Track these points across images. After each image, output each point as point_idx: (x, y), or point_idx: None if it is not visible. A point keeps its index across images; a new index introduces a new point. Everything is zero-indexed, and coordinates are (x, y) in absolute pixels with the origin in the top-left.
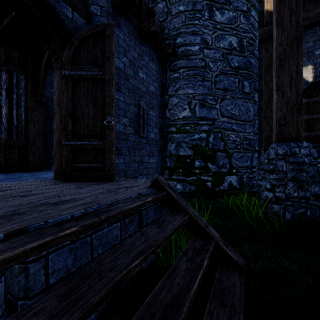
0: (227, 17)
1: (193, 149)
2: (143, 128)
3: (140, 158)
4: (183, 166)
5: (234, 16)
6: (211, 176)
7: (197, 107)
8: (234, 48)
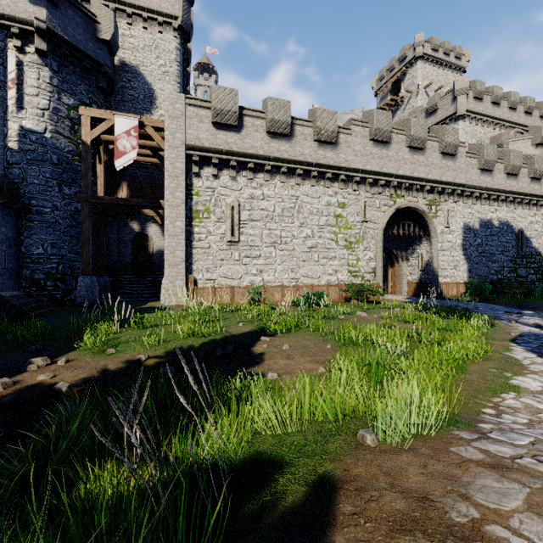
0: (74, 191)
1: (46, 274)
2: (5, 263)
3: (2, 281)
4: (37, 285)
5: (79, 191)
6: (61, 291)
7: (49, 247)
8: (79, 210)
